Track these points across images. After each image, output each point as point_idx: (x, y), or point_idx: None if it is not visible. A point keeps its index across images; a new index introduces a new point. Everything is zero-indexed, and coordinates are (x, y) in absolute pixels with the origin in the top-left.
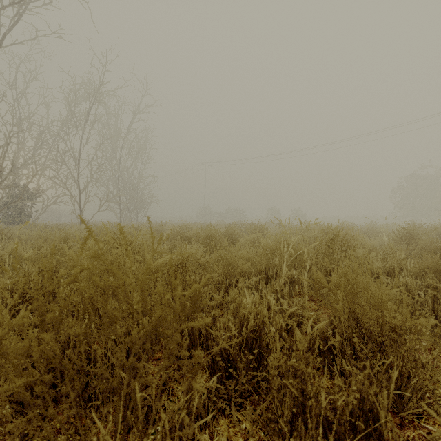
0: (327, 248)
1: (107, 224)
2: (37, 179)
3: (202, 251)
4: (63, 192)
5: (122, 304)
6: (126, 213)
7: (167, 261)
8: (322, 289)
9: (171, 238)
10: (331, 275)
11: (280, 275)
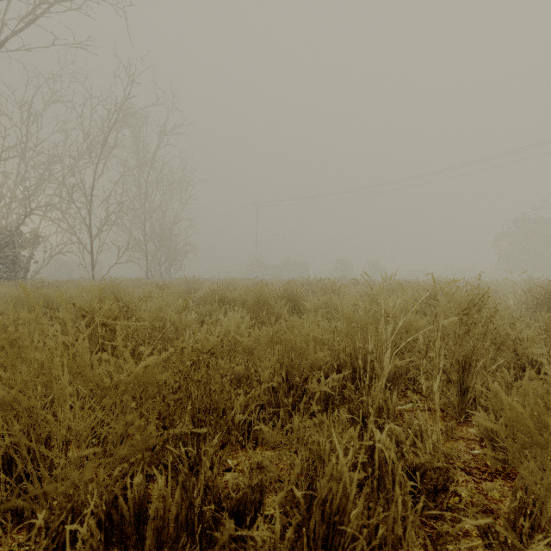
0: (459, 323)
1: (126, 280)
2: (32, 221)
3: (247, 325)
4: (68, 238)
5: (61, 461)
6: (155, 266)
7: (191, 341)
8: (448, 391)
9: (207, 301)
10: (464, 369)
11: (376, 367)
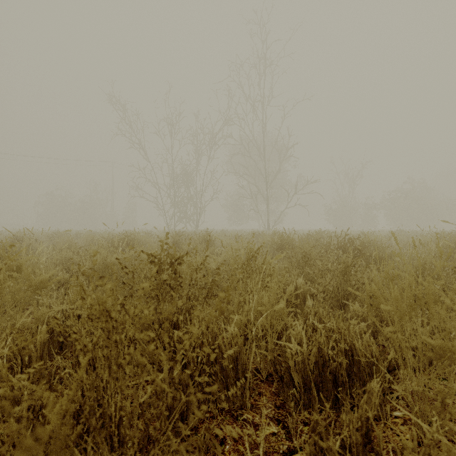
0: None
1: None
2: None
3: None
4: None
5: None
6: None
7: None
8: None
9: None
10: None
11: None
